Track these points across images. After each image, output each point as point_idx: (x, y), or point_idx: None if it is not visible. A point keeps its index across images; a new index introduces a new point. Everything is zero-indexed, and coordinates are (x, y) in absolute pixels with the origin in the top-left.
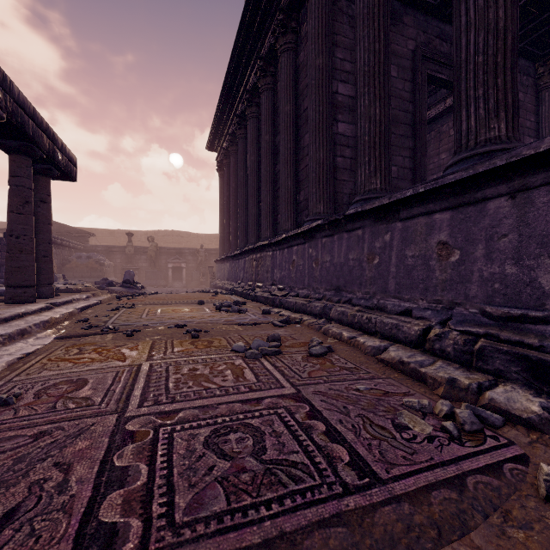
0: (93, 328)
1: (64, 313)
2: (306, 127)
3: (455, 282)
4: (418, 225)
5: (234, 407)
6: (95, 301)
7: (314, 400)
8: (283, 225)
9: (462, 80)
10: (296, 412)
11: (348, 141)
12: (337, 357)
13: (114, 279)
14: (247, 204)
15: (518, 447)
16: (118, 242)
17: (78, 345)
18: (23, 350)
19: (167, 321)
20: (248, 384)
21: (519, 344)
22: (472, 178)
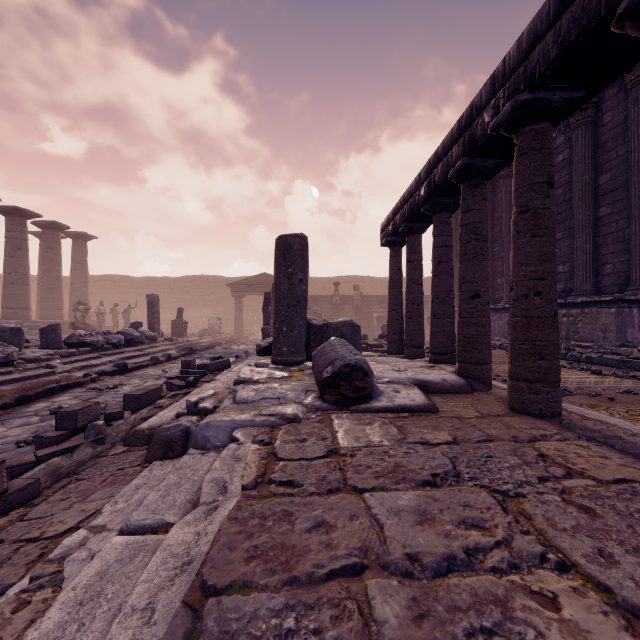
0: None
1: None
2: None
3: None
4: None
5: None
6: None
7: None
8: (639, 279)
9: None
10: None
11: None
12: None
13: None
14: None
15: None
16: None
17: (595, 406)
18: None
19: (589, 385)
20: None
21: None
22: None
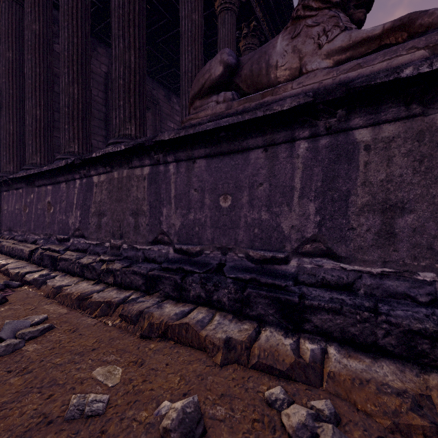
0: None
1: None
2: None
3: (51, 223)
4: (43, 191)
5: None
6: None
7: None
8: None
9: (61, 117)
10: None
11: None
12: None
13: None
14: None
15: (13, 292)
16: None
17: None
18: None
19: None
20: None
21: (55, 251)
22: (52, 171)
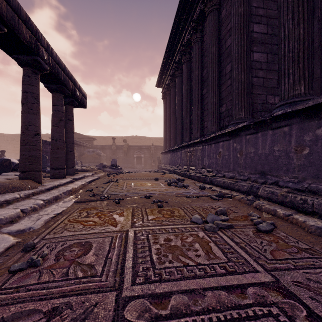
0: (95, 196)
1: (79, 185)
2: (227, 60)
3: None
4: None
5: (221, 297)
6: (96, 177)
7: (301, 295)
8: (210, 128)
9: None
10: (294, 317)
11: (261, 65)
12: (284, 235)
13: (106, 163)
14: (181, 117)
15: None
16: (107, 143)
17: (86, 209)
18: (55, 211)
19: (138, 192)
20: (221, 263)
21: None
22: None
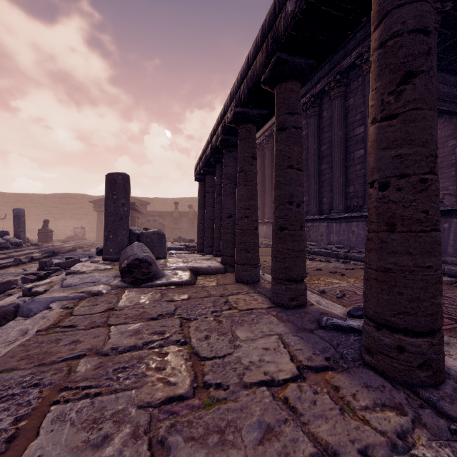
0: None
1: None
2: (356, 146)
3: None
4: None
5: None
6: None
7: (455, 298)
8: (336, 207)
9: None
10: (455, 300)
11: None
12: None
13: (167, 236)
14: None
15: None
16: (154, 207)
17: None
18: None
19: None
20: None
21: None
22: None
